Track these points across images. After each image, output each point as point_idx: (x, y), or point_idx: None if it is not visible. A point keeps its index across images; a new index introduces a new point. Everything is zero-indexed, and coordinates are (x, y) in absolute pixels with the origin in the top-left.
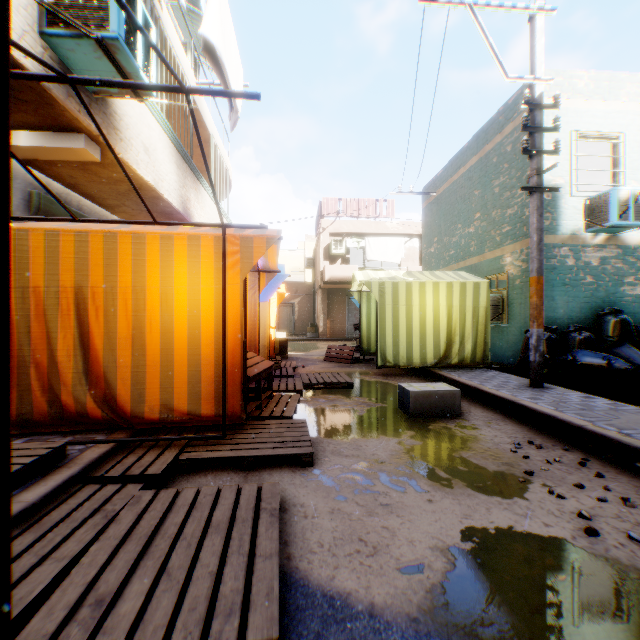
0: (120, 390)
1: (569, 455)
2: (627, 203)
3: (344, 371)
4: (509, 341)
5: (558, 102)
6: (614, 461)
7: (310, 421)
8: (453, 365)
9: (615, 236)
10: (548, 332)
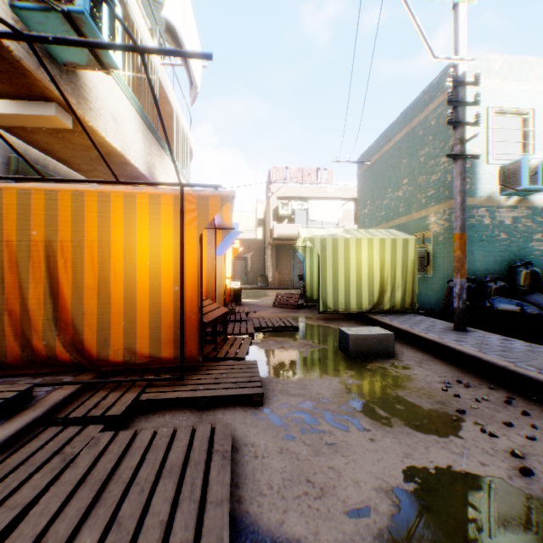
0: (87, 335)
1: (495, 393)
2: (536, 170)
3: (290, 316)
4: (433, 290)
5: (479, 80)
6: (536, 399)
7: (260, 362)
8: (385, 311)
9: (525, 199)
10: (468, 282)
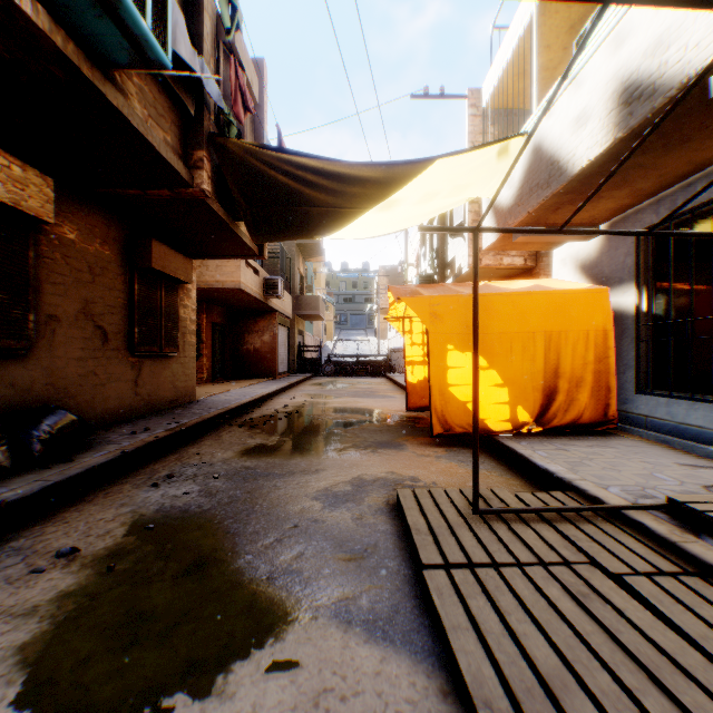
0: None
1: None
2: None
3: None
4: None
5: None
6: None
7: None
8: None
9: None
10: None
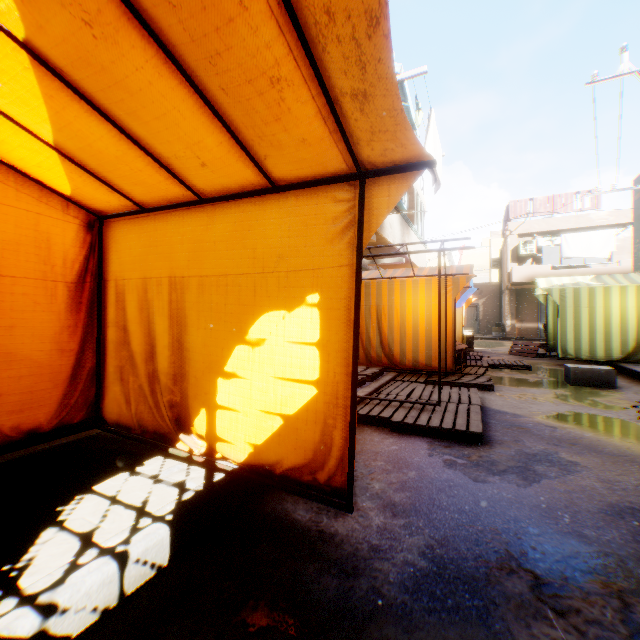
0: (394, 352)
1: None
2: None
3: (525, 361)
4: None
5: None
6: None
7: (493, 380)
8: None
9: None
10: None
